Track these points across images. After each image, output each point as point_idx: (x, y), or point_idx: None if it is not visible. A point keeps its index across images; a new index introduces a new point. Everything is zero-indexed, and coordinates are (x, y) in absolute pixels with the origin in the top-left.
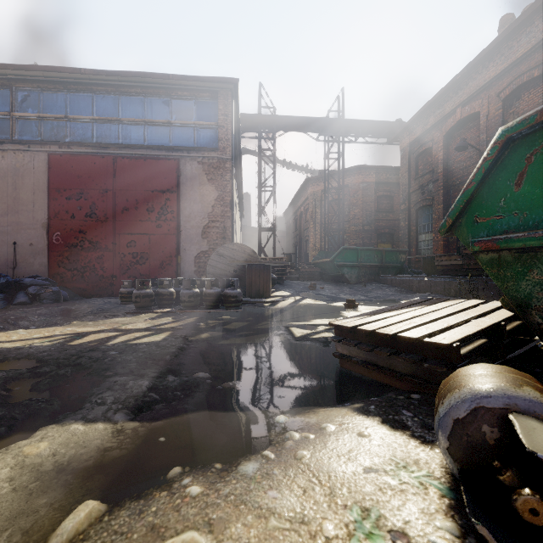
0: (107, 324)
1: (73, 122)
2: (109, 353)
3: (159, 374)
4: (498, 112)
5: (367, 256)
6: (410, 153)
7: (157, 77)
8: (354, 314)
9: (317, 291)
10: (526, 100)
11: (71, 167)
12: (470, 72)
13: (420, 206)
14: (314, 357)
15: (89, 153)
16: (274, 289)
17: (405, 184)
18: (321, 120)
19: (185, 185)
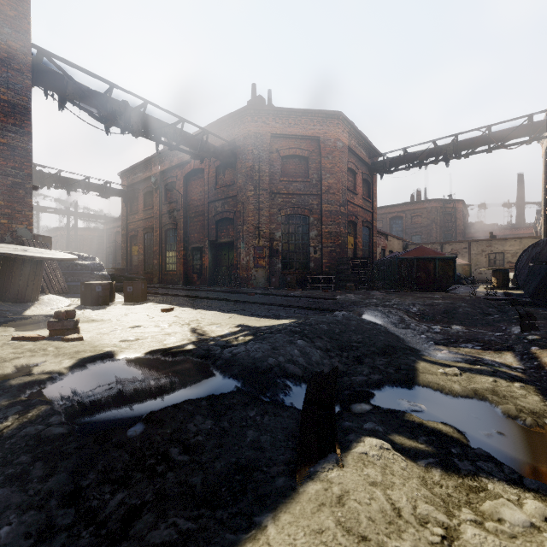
0: None
1: None
2: None
3: None
4: None
5: None
6: (107, 232)
7: None
8: None
9: None
10: None
11: None
12: (118, 219)
13: (109, 254)
14: None
15: None
16: None
17: (105, 244)
18: (65, 211)
19: None
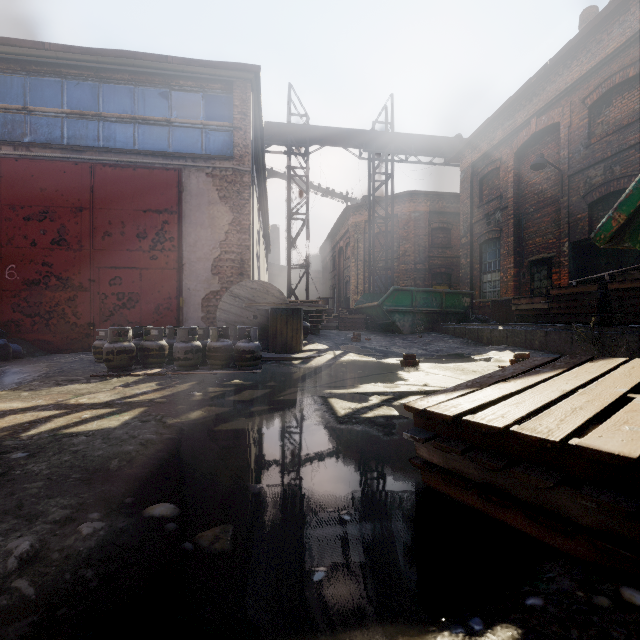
0: (50, 396)
1: (34, 116)
2: (8, 456)
3: (74, 511)
4: (583, 122)
5: (424, 299)
6: (472, 175)
7: (151, 59)
8: (416, 375)
9: (362, 343)
10: (618, 106)
11: (31, 176)
12: (548, 74)
13: (485, 239)
14: (371, 457)
15: (57, 158)
16: (307, 341)
17: (466, 213)
18: (365, 132)
19: (189, 204)
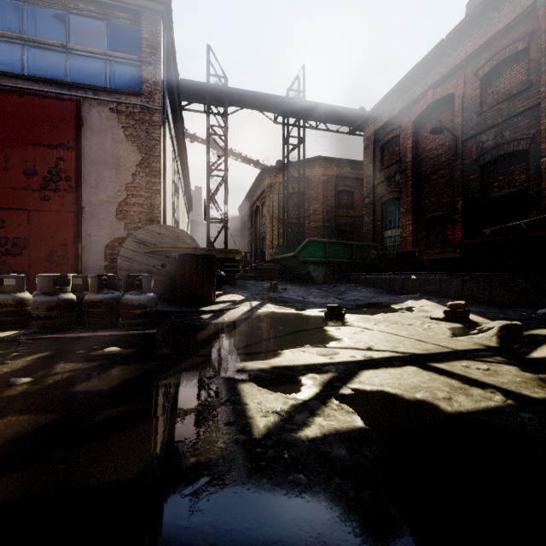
0: None
1: None
2: None
3: None
4: (475, 92)
5: (336, 251)
6: (375, 142)
7: None
8: (350, 332)
9: (279, 293)
10: (508, 78)
11: None
12: (444, 49)
13: (386, 199)
14: None
15: None
16: (221, 292)
17: (369, 176)
18: (280, 98)
19: (89, 140)
